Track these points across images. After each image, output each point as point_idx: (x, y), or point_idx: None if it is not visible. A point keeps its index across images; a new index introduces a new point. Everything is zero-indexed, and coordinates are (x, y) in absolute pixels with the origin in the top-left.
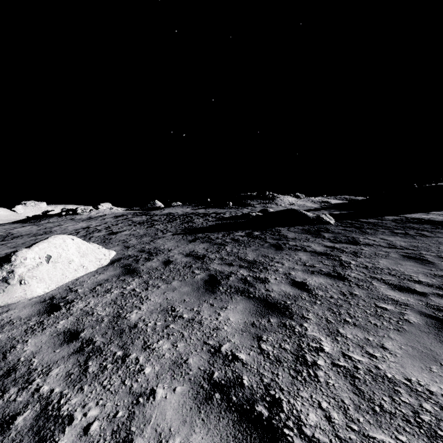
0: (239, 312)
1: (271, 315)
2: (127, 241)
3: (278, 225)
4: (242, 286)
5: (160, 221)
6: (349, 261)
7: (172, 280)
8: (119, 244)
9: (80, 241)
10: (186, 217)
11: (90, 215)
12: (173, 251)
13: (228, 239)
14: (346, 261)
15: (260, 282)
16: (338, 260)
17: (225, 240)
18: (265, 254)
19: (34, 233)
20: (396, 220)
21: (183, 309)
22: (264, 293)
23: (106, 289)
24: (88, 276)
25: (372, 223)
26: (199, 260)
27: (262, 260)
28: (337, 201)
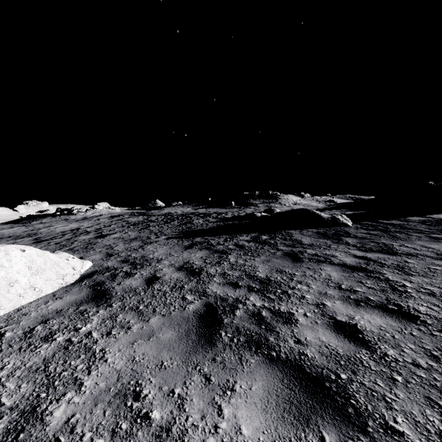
0: (258, 404)
1: (322, 419)
2: (113, 246)
3: (288, 228)
4: (256, 330)
5: (156, 222)
6: (402, 283)
7: (152, 314)
8: (101, 251)
9: (36, 252)
10: (185, 217)
11: (85, 215)
12: (163, 262)
13: (231, 244)
14: (397, 283)
15: (283, 322)
16: (385, 280)
17: (228, 246)
18: (280, 268)
19: (16, 236)
20: (425, 221)
21: (156, 390)
22: (294, 350)
23: (49, 332)
24: (37, 303)
25: (397, 225)
26: (194, 277)
27: (278, 278)
28: (342, 201)
